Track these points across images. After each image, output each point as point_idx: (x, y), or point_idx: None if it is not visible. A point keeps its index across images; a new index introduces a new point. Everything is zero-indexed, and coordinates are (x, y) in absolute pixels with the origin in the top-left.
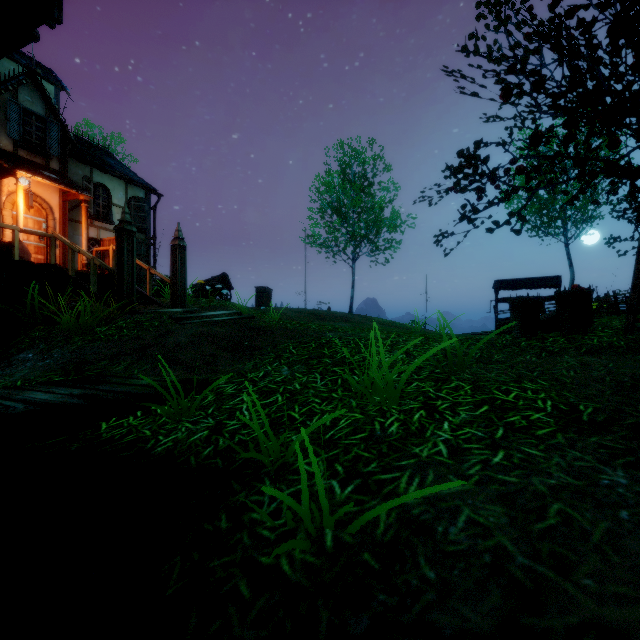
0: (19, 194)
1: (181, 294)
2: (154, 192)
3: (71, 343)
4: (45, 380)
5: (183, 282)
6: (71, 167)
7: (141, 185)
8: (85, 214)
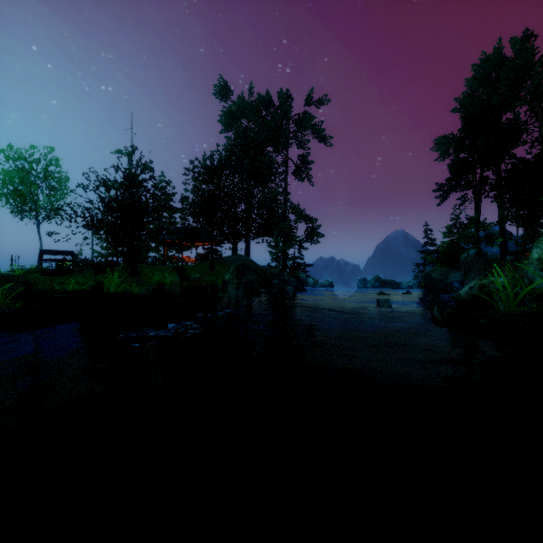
0: None
1: None
2: None
3: None
4: None
5: None
6: None
7: None
8: None
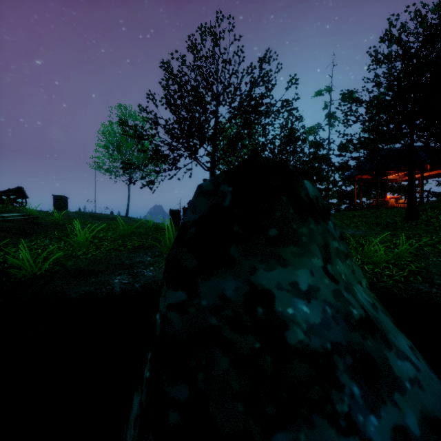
0: None
1: None
2: None
3: None
4: None
5: None
6: None
7: None
8: None
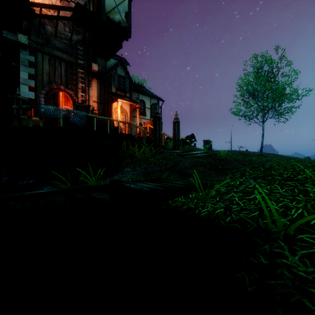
0: (118, 108)
1: (177, 144)
2: (161, 100)
3: (141, 165)
4: (138, 179)
5: (178, 138)
6: (132, 95)
7: (156, 97)
8: (138, 113)
